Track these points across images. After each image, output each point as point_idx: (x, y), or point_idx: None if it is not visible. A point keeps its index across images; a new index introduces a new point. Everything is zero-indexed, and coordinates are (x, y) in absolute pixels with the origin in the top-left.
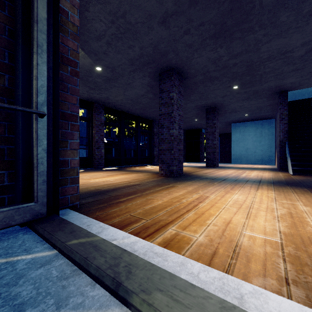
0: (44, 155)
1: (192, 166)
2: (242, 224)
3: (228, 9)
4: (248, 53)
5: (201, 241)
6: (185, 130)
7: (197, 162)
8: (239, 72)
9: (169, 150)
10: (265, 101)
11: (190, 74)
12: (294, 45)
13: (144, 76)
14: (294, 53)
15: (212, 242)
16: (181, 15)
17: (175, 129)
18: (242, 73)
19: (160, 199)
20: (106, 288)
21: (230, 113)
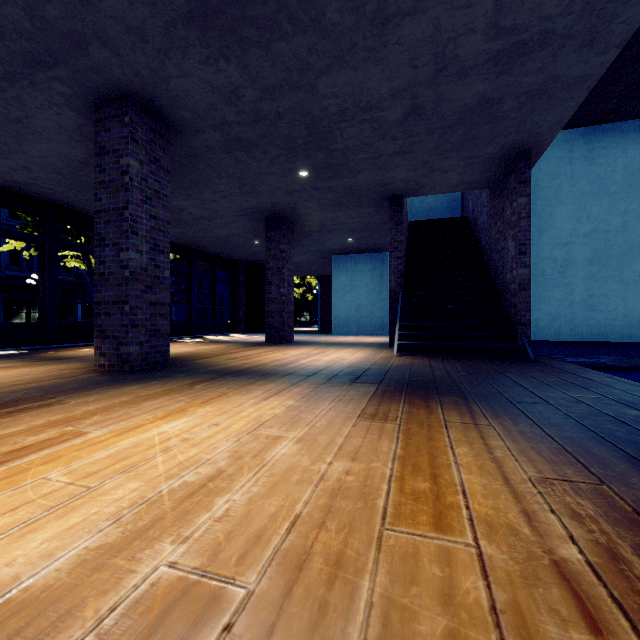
0: None
1: (236, 343)
2: None
3: None
4: (296, 93)
5: None
6: (246, 264)
7: None
8: (296, 137)
9: (120, 305)
10: (374, 213)
11: (186, 122)
12: (379, 93)
13: (55, 105)
14: (385, 113)
15: None
16: None
17: (135, 251)
18: (303, 141)
19: None
20: None
21: (321, 233)
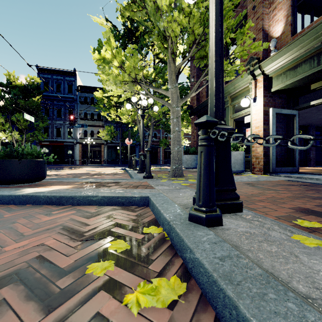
0: (297, 156)
1: None
2: None
3: None
4: None
5: None
6: None
7: None
8: None
9: None
10: None
11: None
12: None
13: None
14: None
15: None
16: None
17: None
18: None
19: None
20: None
21: None
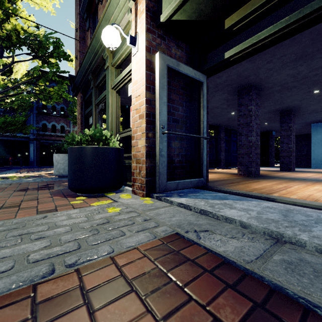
0: (205, 157)
1: (263, 170)
2: (321, 195)
3: (309, 44)
4: None
5: (295, 197)
6: None
7: (266, 166)
8: (320, 79)
9: (248, 154)
10: None
11: (267, 87)
12: None
13: (223, 93)
14: None
15: (302, 198)
16: (266, 54)
17: (253, 136)
18: None
19: (255, 186)
20: (263, 199)
21: (310, 114)
